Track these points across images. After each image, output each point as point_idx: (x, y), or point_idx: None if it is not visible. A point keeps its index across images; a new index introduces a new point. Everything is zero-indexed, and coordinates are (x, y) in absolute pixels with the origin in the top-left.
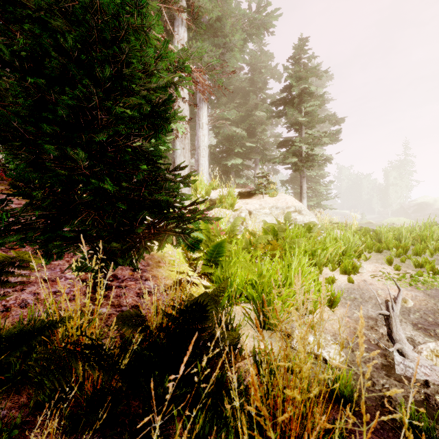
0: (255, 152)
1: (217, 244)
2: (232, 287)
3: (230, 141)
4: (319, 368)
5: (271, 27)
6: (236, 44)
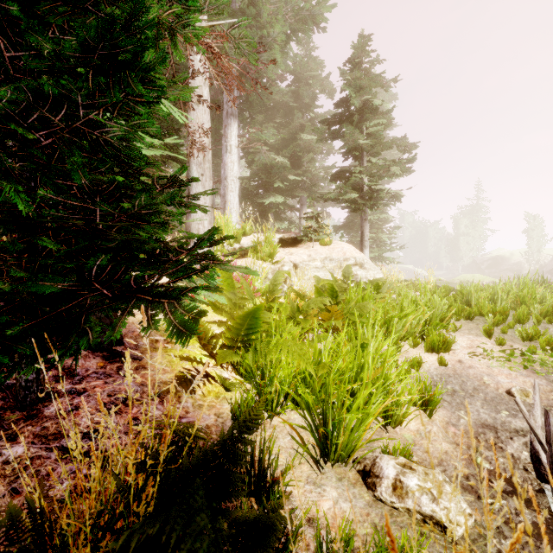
0: (301, 188)
1: (247, 314)
2: (272, 384)
3: (268, 173)
4: (434, 547)
5: (323, 21)
6: (277, 40)
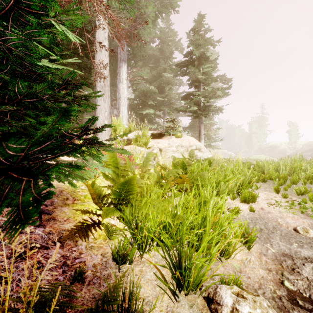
0: (164, 105)
1: (125, 182)
2: (142, 231)
3: (145, 96)
4: None
5: (177, 6)
6: (150, 16)
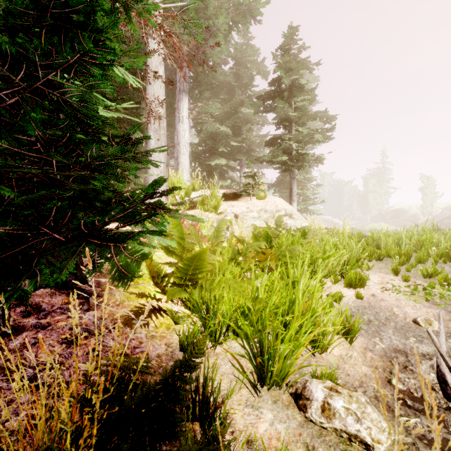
0: (240, 153)
1: (194, 256)
2: (215, 317)
3: (214, 140)
4: None
5: (259, 14)
6: (221, 29)
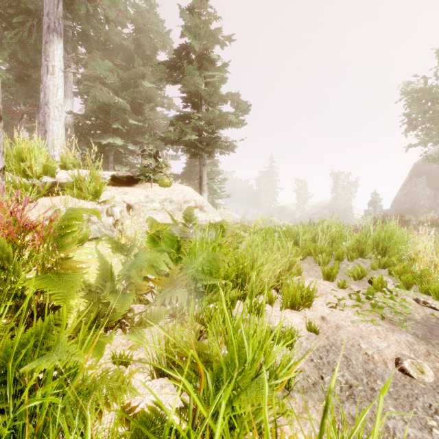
0: (142, 135)
1: None
2: None
3: (107, 114)
4: None
5: None
6: None
